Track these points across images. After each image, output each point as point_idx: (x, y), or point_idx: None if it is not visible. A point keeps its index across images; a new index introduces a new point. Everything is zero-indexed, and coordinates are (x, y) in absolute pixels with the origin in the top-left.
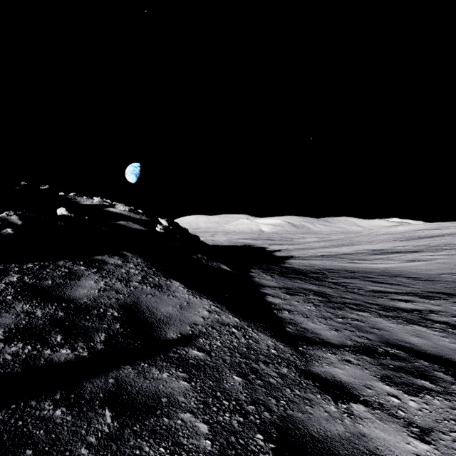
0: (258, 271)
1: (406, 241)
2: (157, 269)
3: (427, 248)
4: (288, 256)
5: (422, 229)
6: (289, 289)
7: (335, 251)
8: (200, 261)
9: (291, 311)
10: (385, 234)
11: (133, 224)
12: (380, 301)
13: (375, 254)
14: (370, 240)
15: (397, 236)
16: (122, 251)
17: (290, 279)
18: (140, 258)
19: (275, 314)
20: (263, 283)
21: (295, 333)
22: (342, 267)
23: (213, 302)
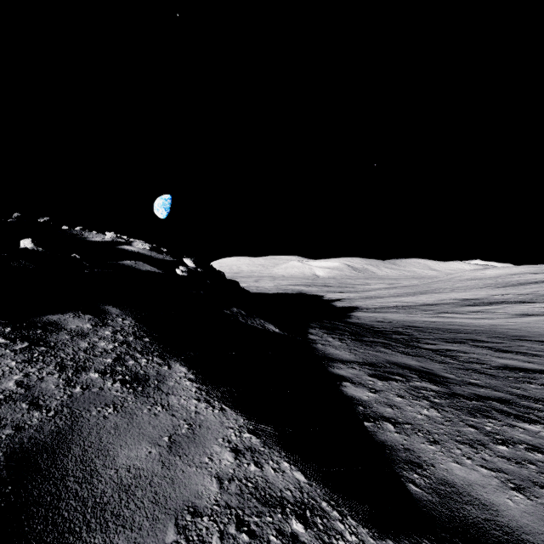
0: (320, 332)
1: (503, 289)
2: (152, 339)
3: (536, 297)
4: (353, 307)
5: (518, 272)
6: (375, 367)
7: (412, 301)
8: (235, 318)
9: (397, 424)
10: (472, 279)
11: (143, 265)
12: (534, 391)
13: (467, 305)
14: (453, 287)
15: (488, 282)
16: (104, 306)
17: (369, 346)
18: (130, 318)
19: (370, 434)
20: (331, 355)
21: (436, 507)
22: (431, 324)
23: (247, 417)
